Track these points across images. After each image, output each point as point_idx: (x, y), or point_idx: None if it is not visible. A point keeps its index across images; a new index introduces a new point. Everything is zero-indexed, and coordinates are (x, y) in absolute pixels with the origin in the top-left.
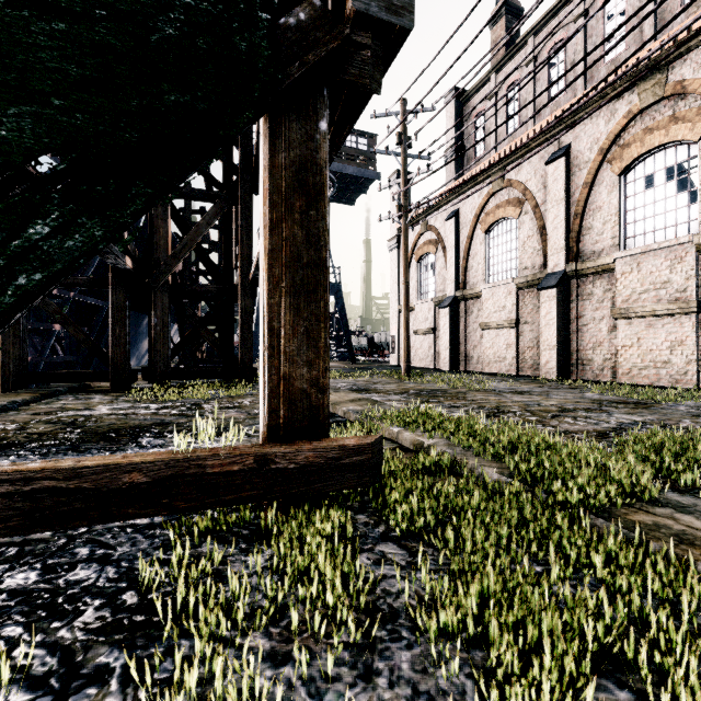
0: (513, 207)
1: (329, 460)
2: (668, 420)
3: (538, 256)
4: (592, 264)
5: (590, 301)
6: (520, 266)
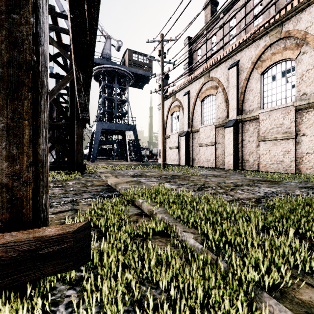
0: (213, 89)
1: (23, 252)
2: (288, 190)
3: (224, 112)
4: (248, 116)
5: (248, 133)
6: (217, 117)
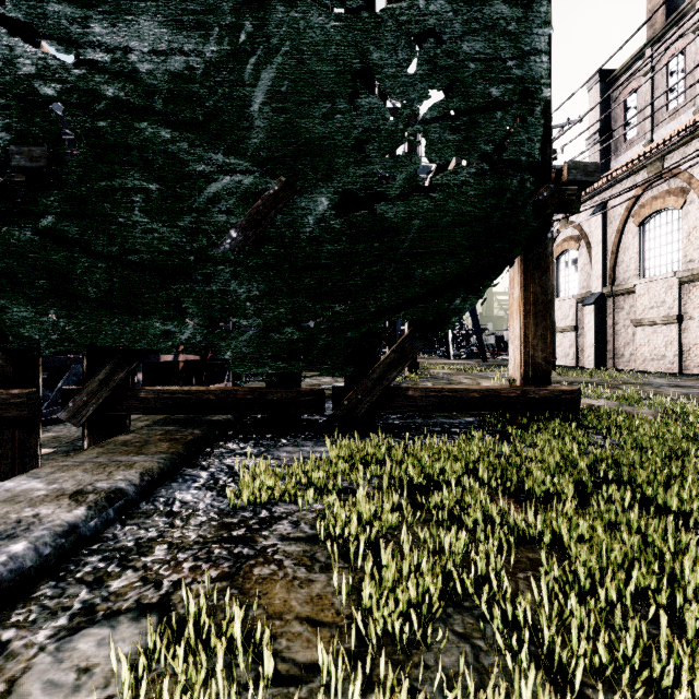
0: (674, 197)
1: (554, 396)
2: None
3: None
4: None
5: None
6: (684, 259)
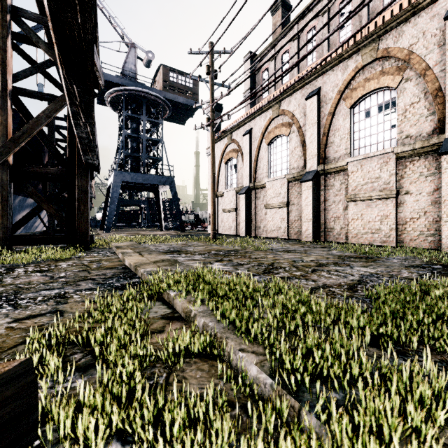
0: (285, 128)
1: None
2: (392, 271)
3: (301, 161)
4: (333, 166)
5: (333, 190)
6: (290, 167)
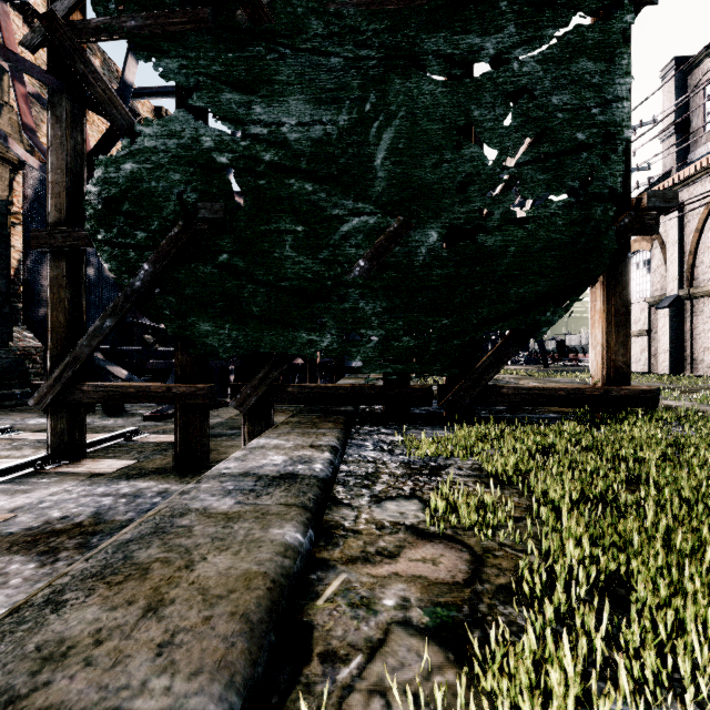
0: None
1: (634, 394)
2: None
3: None
4: None
5: None
6: None
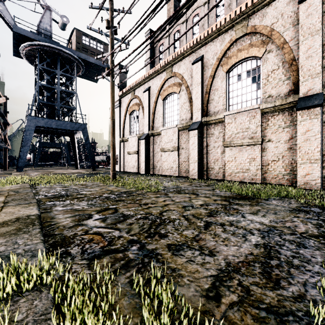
0: (176, 87)
1: None
2: (285, 220)
3: (188, 113)
4: (214, 118)
5: (213, 137)
6: (180, 118)
